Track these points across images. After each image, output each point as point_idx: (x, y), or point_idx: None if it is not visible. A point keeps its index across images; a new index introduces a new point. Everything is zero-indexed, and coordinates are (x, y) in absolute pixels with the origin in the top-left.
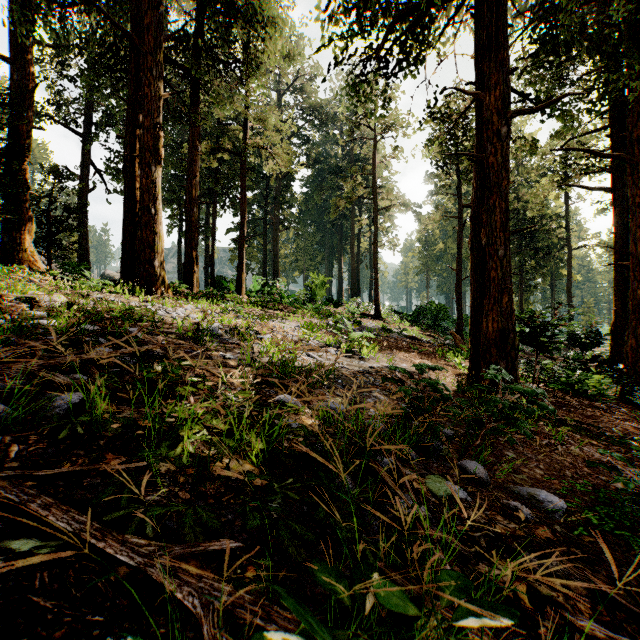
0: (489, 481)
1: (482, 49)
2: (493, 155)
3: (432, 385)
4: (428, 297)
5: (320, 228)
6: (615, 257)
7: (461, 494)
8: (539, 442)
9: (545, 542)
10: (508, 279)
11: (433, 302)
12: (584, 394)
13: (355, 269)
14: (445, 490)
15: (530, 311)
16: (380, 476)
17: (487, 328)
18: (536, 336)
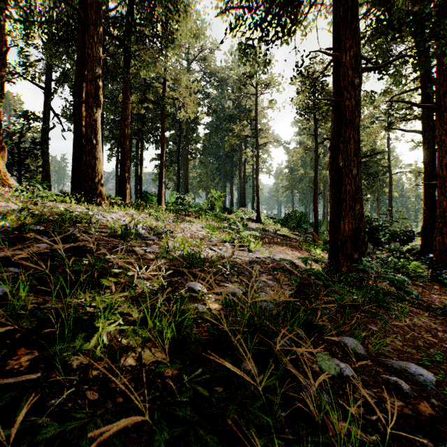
0: (367, 356)
1: (338, 24)
2: (349, 99)
3: (316, 275)
4: (293, 207)
5: (217, 158)
6: (424, 179)
7: (348, 371)
8: (390, 316)
9: (430, 419)
10: (360, 192)
11: (297, 211)
12: (407, 275)
13: (242, 187)
14: (335, 368)
15: (368, 216)
16: (280, 359)
17: (344, 228)
18: (373, 234)
